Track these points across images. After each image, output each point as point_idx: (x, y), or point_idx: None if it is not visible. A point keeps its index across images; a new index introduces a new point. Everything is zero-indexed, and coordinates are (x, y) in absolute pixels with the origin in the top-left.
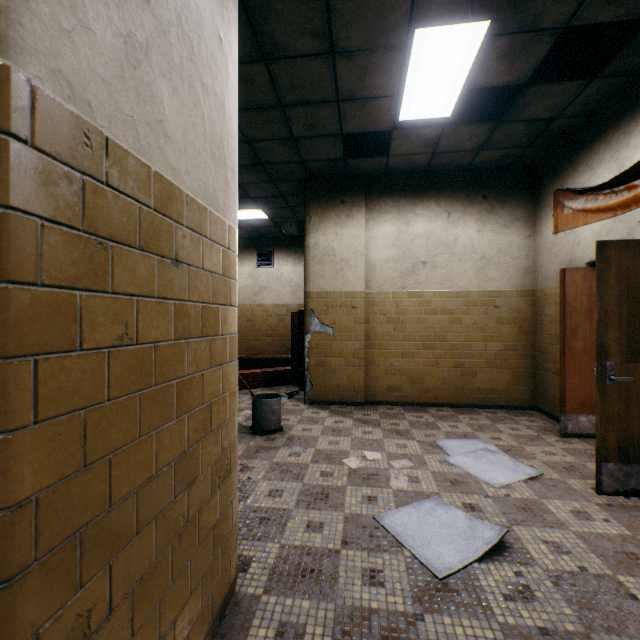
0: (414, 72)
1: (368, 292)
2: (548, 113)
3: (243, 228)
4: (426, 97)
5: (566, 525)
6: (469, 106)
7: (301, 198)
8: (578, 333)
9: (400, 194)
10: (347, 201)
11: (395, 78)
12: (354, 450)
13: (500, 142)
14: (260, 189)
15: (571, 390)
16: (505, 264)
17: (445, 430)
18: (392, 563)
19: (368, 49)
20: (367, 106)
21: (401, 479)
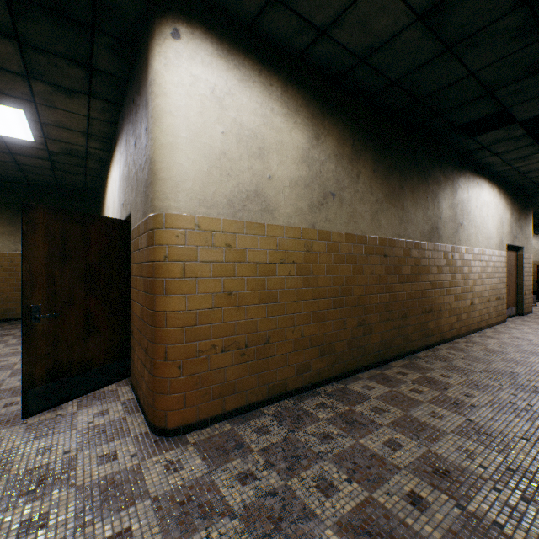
0: None
1: None
2: None
3: None
4: None
5: None
6: None
7: None
8: None
9: None
10: None
11: None
12: None
13: None
14: None
15: None
16: None
17: None
18: None
19: None
20: None
21: None
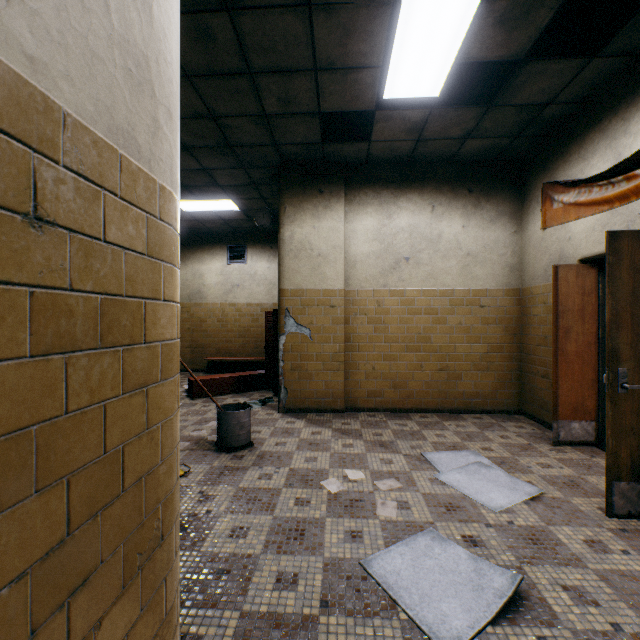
0: (402, 37)
1: (348, 290)
2: (541, 97)
3: (213, 221)
4: (414, 70)
5: (583, 561)
6: (457, 89)
7: (275, 188)
8: (571, 334)
9: (382, 185)
10: (325, 191)
11: (381, 44)
12: (334, 468)
13: (488, 130)
14: (230, 176)
15: (564, 395)
16: (491, 261)
17: (432, 440)
18: (386, 634)
19: (351, 2)
20: (348, 78)
21: (389, 505)
